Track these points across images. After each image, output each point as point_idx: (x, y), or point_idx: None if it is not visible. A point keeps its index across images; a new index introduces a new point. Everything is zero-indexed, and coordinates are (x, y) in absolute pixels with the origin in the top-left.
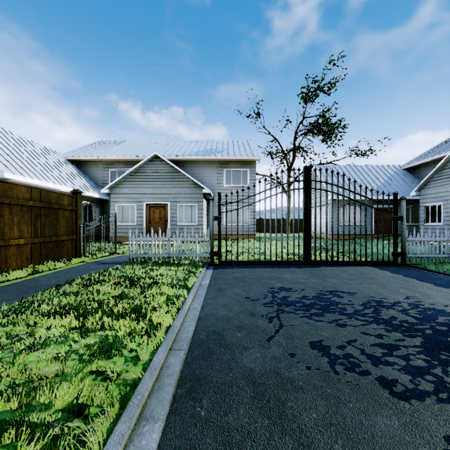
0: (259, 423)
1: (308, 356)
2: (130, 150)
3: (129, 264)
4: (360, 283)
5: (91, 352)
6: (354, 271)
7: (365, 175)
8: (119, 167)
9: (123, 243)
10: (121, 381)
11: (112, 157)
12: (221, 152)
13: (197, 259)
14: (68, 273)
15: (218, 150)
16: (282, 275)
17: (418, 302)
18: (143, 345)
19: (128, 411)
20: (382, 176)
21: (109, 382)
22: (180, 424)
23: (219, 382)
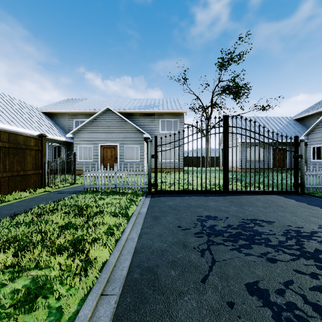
0: None
1: (248, 307)
2: (89, 105)
3: (83, 193)
4: (274, 211)
5: (14, 301)
6: (265, 199)
7: (265, 124)
8: (81, 118)
9: (82, 175)
10: None
11: (75, 110)
12: (157, 107)
13: (138, 189)
14: (30, 202)
15: (155, 105)
16: (207, 204)
17: None
18: (73, 289)
19: None
20: (278, 124)
21: None
22: None
23: None
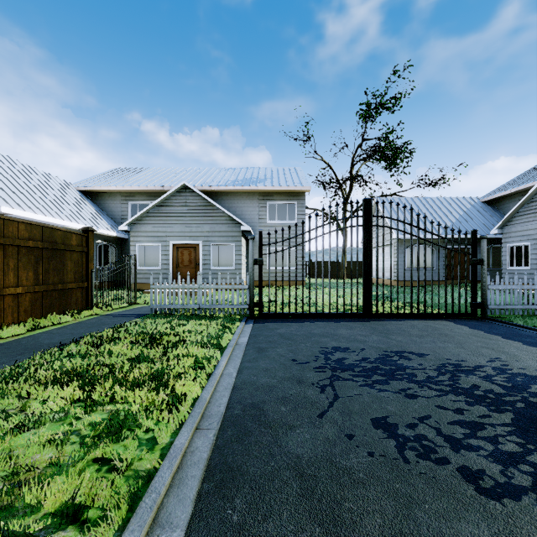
0: (307, 532)
1: (370, 438)
2: (154, 179)
3: (151, 318)
4: (432, 342)
5: (96, 433)
6: (425, 325)
7: (437, 209)
8: (140, 200)
9: (145, 291)
10: (132, 472)
11: (132, 188)
12: (263, 182)
13: (234, 311)
14: (76, 329)
15: (260, 178)
16: (337, 332)
17: (504, 366)
18: (162, 423)
19: (138, 516)
20: (456, 210)
21: (116, 474)
22: (205, 533)
23: (256, 473)
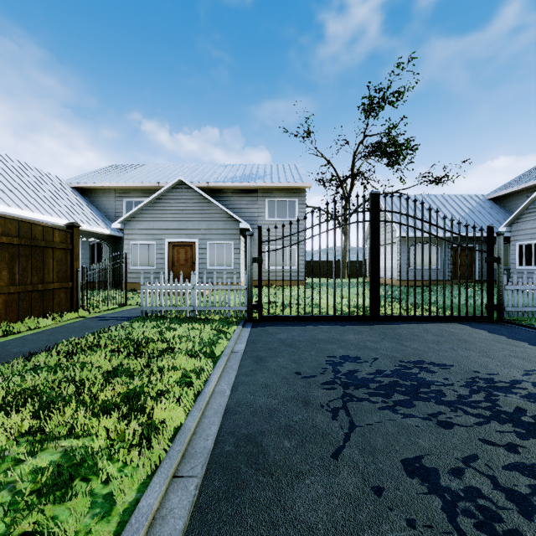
0: None
1: (405, 494)
2: (150, 176)
3: (140, 321)
4: (452, 349)
5: (37, 486)
6: (439, 329)
7: (441, 206)
8: (135, 197)
9: (138, 291)
10: None
11: (126, 184)
12: (262, 178)
13: (231, 313)
14: (54, 335)
15: (259, 175)
16: (343, 337)
17: None
18: (130, 467)
19: None
20: (462, 207)
21: None
22: None
23: None
